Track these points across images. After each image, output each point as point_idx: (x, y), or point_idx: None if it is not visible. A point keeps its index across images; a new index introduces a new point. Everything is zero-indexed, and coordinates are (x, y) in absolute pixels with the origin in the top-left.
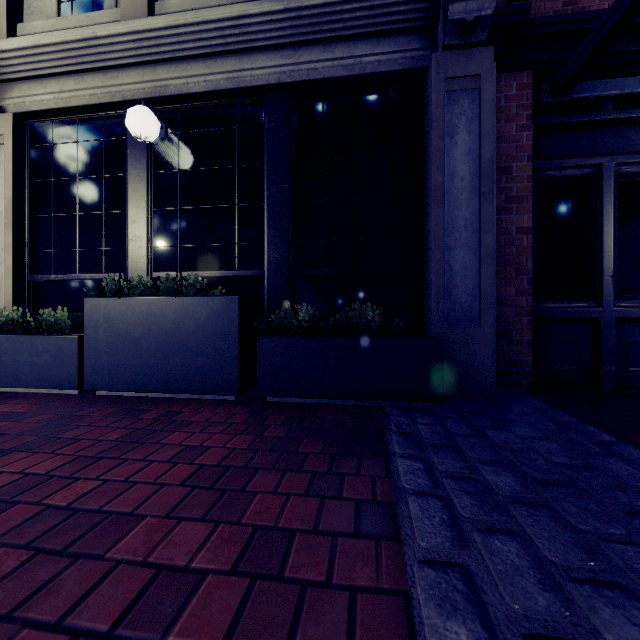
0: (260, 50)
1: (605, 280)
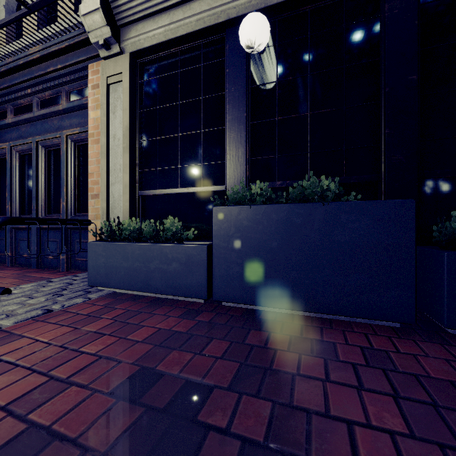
0: None
1: None
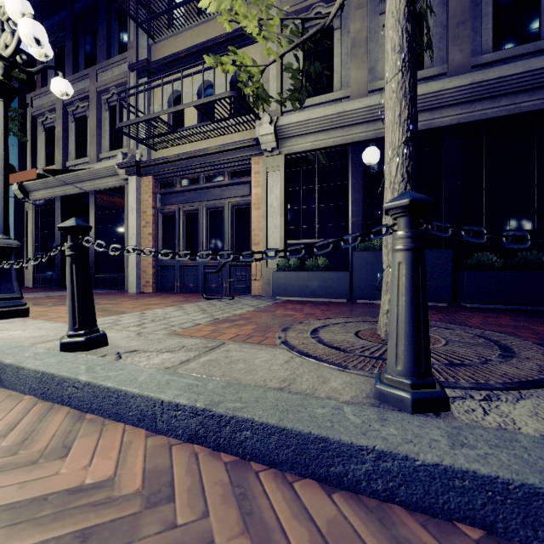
0: (446, 106)
1: None
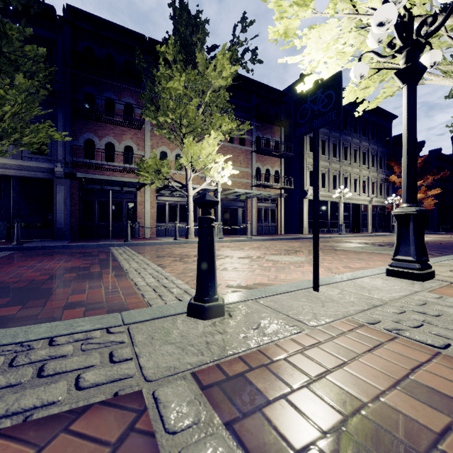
0: (11, 169)
1: (94, 219)
